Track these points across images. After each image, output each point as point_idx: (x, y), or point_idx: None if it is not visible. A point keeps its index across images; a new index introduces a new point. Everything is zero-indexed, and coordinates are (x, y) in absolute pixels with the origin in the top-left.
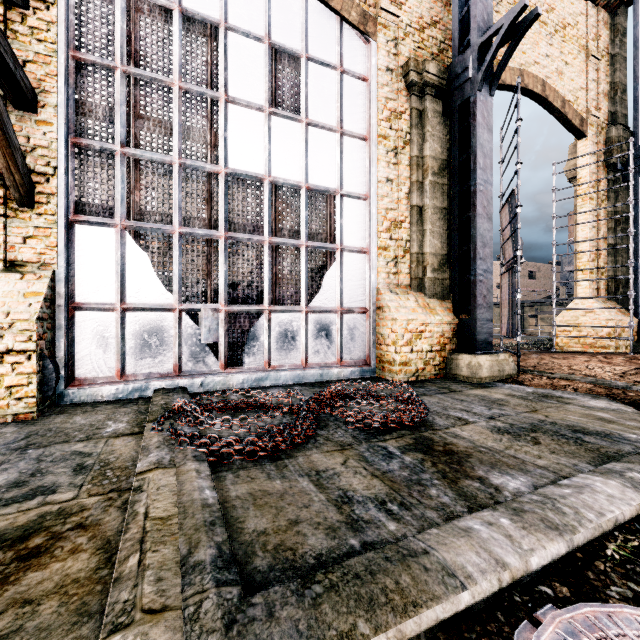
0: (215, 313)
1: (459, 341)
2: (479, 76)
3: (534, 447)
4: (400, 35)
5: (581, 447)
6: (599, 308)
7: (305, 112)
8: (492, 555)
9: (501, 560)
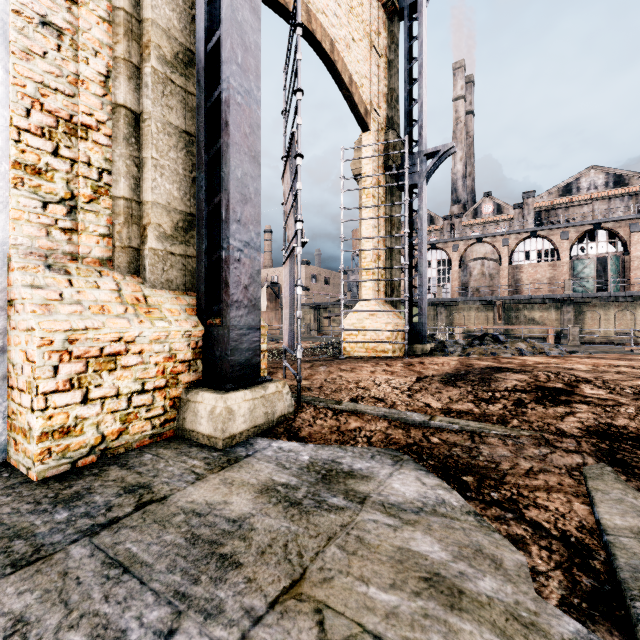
0: None
1: (206, 365)
2: None
3: None
4: None
5: None
6: (381, 311)
7: None
8: None
9: None
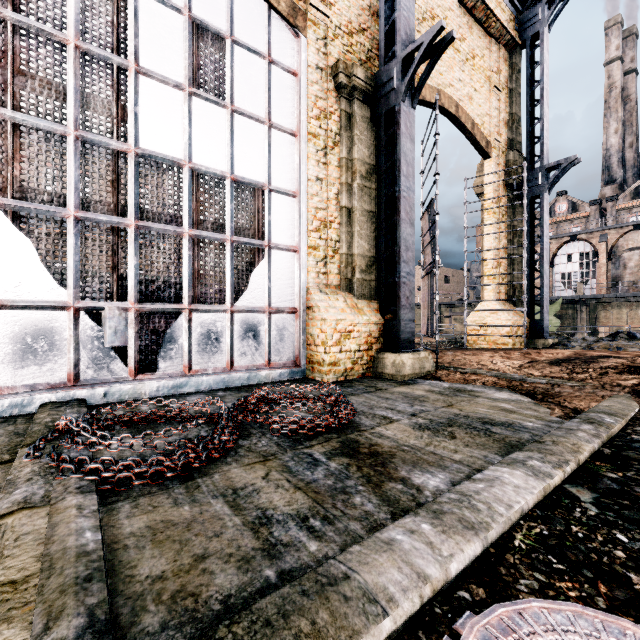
0: (123, 312)
1: (385, 340)
2: (403, 87)
3: (451, 442)
4: (330, 35)
5: (490, 438)
6: (501, 309)
7: (231, 98)
8: (414, 568)
9: (422, 573)
